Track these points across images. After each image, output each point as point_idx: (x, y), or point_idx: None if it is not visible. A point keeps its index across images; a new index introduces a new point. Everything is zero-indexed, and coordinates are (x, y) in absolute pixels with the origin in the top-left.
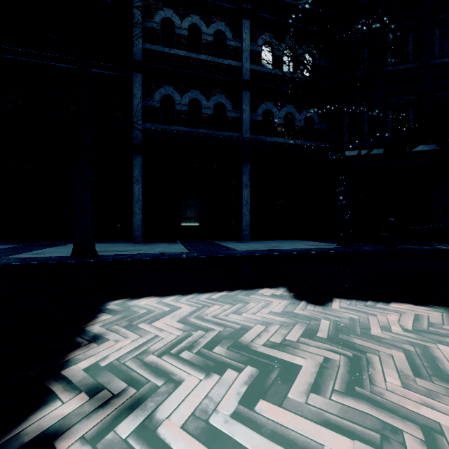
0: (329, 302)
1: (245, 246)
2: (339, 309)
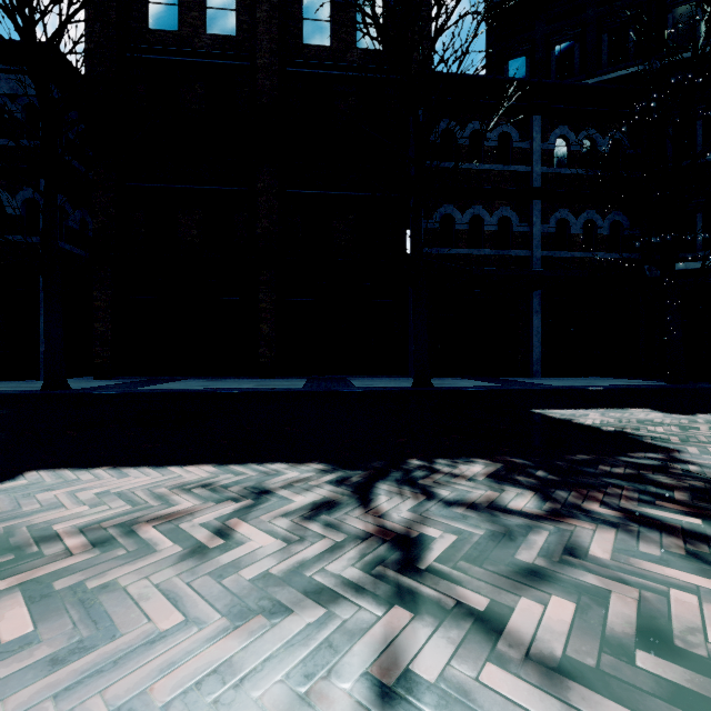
0: (693, 415)
1: (552, 382)
2: (705, 417)
